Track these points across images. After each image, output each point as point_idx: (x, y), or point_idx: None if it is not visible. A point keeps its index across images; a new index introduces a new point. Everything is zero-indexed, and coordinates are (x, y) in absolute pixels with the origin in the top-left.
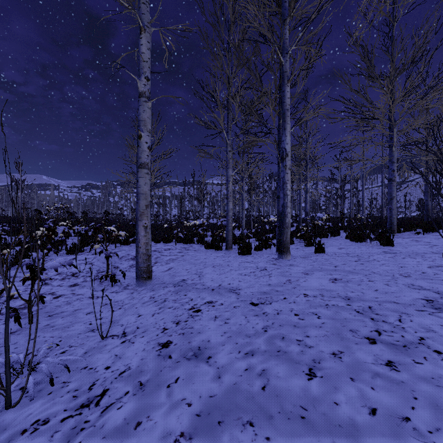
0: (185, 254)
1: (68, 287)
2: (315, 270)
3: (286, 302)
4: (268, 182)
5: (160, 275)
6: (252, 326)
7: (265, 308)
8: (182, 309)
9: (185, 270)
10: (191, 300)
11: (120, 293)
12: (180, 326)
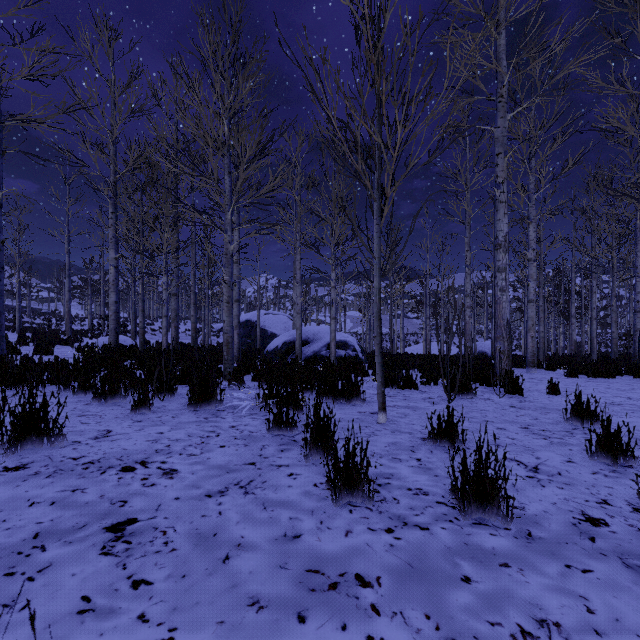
0: None
1: None
2: None
3: None
4: None
5: None
6: None
7: None
8: None
9: None
10: None
11: None
12: None
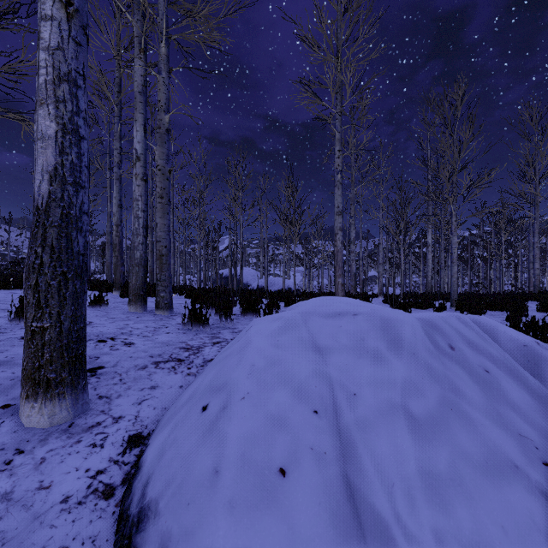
0: None
1: None
2: None
3: None
4: None
5: None
6: None
7: None
8: None
9: None
10: None
11: None
12: None
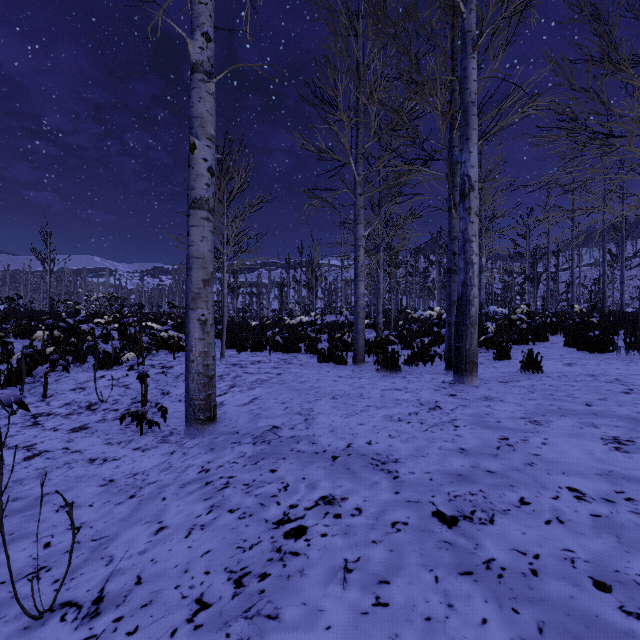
0: (283, 371)
1: (65, 433)
2: (550, 414)
3: (533, 516)
4: (414, 260)
5: (234, 412)
6: (473, 636)
7: (483, 539)
8: (259, 519)
9: (279, 405)
10: (284, 490)
11: (150, 453)
12: (243, 598)
